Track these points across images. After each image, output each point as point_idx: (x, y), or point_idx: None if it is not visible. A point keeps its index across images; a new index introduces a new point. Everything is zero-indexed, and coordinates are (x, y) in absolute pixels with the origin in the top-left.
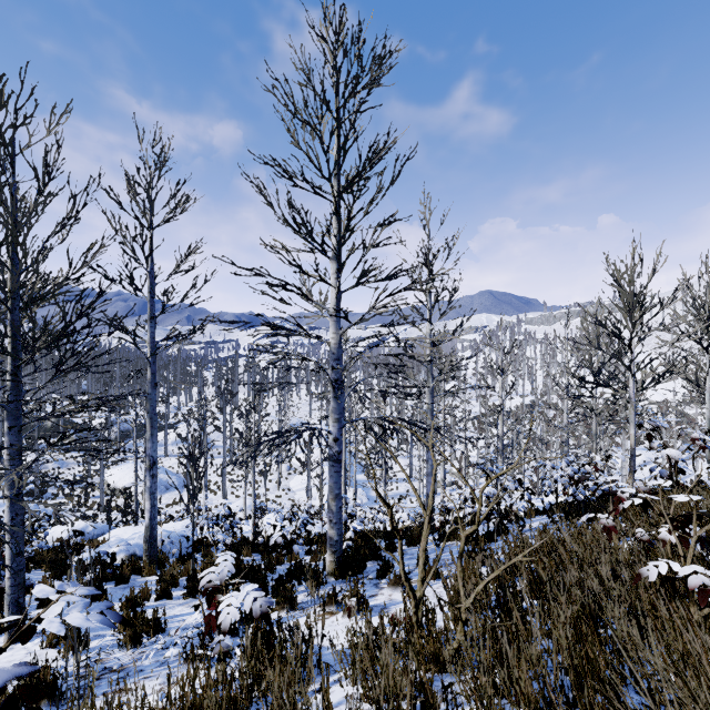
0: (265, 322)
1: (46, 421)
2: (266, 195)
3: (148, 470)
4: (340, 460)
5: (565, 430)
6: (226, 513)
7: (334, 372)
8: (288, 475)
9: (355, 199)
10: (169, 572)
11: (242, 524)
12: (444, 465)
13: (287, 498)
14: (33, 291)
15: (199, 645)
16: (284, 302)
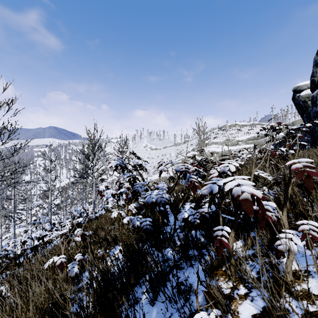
0: None
1: None
2: None
3: None
4: None
5: (82, 194)
6: None
7: None
8: None
9: None
10: None
11: None
12: (14, 225)
13: None
14: None
15: None
16: None
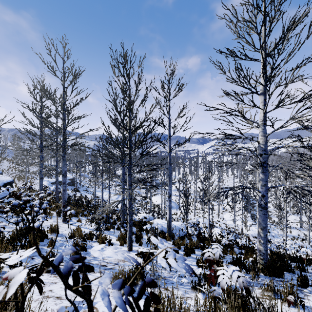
0: (221, 132)
1: (138, 173)
2: (222, 68)
3: (168, 198)
4: (265, 208)
5: None
6: (196, 223)
7: (262, 157)
8: (223, 212)
9: (279, 54)
10: (177, 242)
11: (203, 229)
12: None
13: (222, 223)
14: (135, 125)
15: (198, 283)
16: (230, 122)
